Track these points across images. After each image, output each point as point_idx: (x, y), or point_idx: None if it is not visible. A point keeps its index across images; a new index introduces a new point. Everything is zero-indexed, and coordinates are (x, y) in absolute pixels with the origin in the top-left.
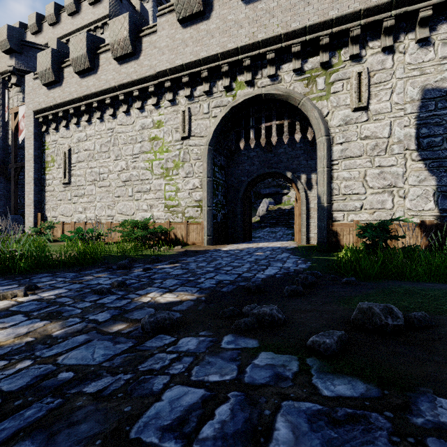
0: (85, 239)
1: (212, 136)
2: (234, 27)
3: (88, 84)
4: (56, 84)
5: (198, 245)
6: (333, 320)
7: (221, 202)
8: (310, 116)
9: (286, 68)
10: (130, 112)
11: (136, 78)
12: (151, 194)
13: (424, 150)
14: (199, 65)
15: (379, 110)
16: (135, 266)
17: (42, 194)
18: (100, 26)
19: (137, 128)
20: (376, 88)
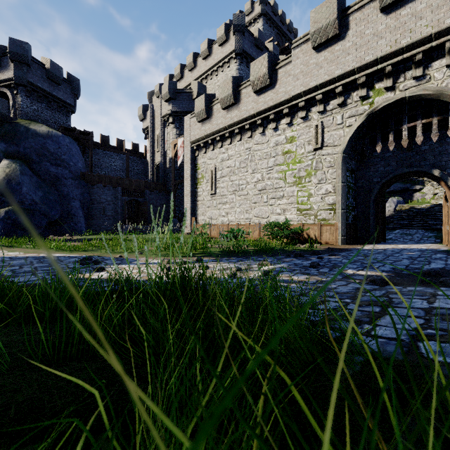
0: (235, 237)
1: (347, 144)
2: (372, 40)
3: (231, 116)
4: (206, 119)
5: (332, 244)
6: None
7: (351, 205)
8: None
9: (437, 65)
10: (265, 132)
11: (272, 104)
12: (284, 200)
13: None
14: (333, 82)
15: None
16: (305, 256)
17: (195, 203)
18: (227, 61)
19: (271, 145)
20: None
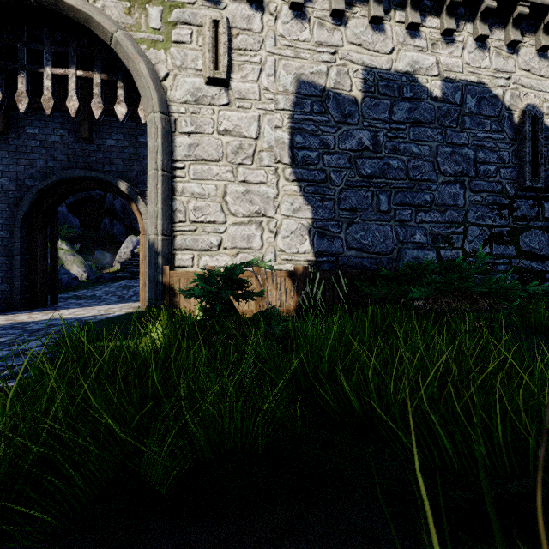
0: None
1: None
2: None
3: None
4: None
5: None
6: None
7: None
8: (133, 70)
9: None
10: None
11: None
12: None
13: (299, 167)
14: None
15: (244, 93)
16: None
17: None
18: None
19: None
20: (241, 56)
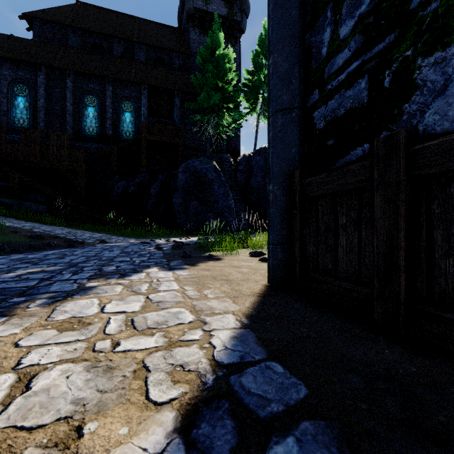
0: None
1: None
2: None
3: None
4: None
5: None
6: (50, 239)
7: None
8: None
9: None
10: None
11: None
12: None
13: None
14: None
15: None
16: None
17: None
18: None
19: None
20: None
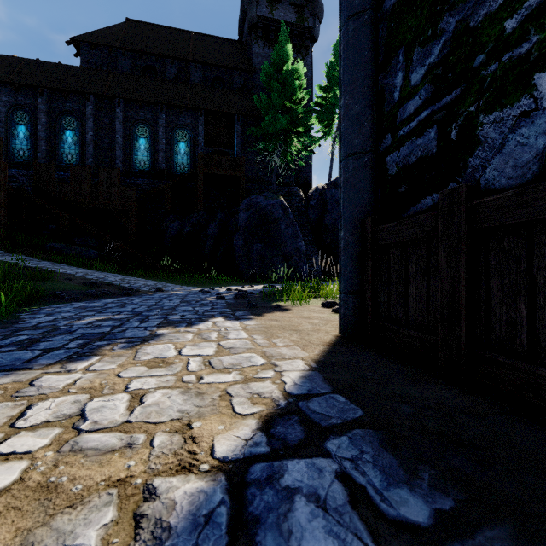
0: None
1: None
2: None
3: None
4: None
5: None
6: (104, 287)
7: None
8: None
9: None
10: None
11: None
12: None
13: None
14: None
15: None
16: None
17: None
18: None
19: None
20: None
